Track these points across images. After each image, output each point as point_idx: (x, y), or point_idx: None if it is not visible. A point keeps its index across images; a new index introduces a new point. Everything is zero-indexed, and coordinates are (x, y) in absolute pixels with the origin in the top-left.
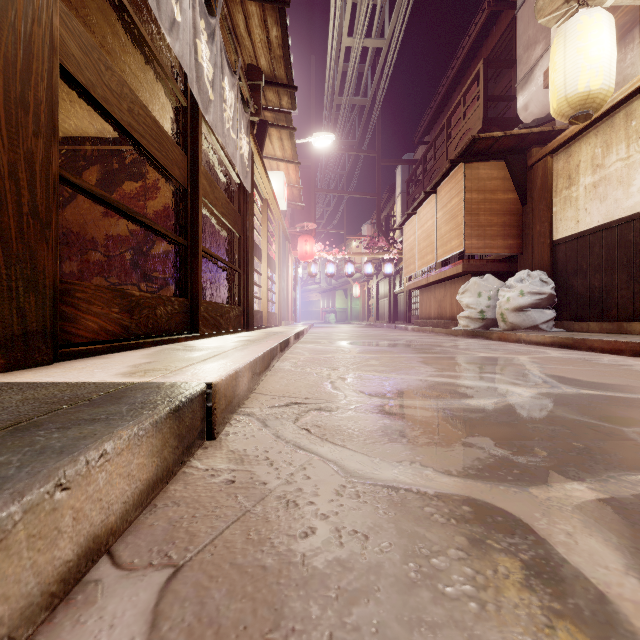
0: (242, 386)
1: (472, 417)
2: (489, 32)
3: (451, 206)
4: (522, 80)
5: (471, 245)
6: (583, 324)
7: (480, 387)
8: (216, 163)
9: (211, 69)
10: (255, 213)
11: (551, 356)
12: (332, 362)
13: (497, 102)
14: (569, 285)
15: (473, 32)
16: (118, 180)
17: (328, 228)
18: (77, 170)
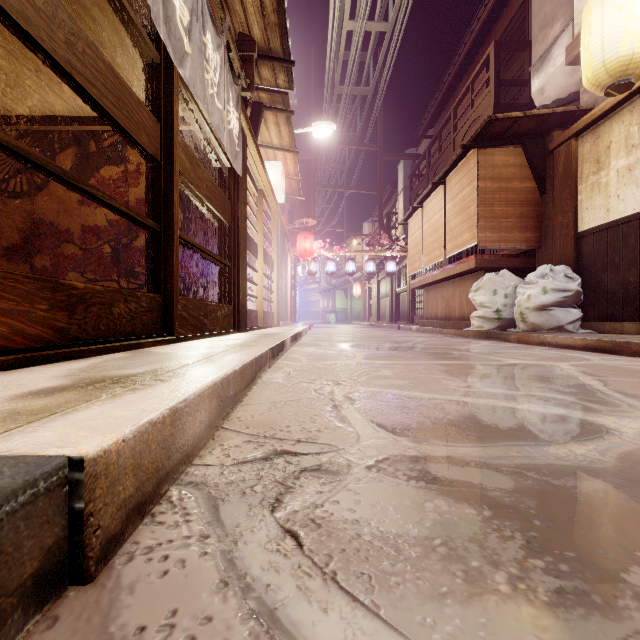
0: (193, 428)
1: (589, 492)
2: (499, 15)
3: (462, 196)
4: (538, 62)
5: (485, 238)
6: (616, 325)
7: (549, 416)
8: (204, 145)
9: (187, 13)
10: (251, 206)
11: (596, 363)
12: (335, 372)
13: (505, 92)
14: (597, 281)
15: (482, 15)
16: (95, 164)
17: (328, 226)
18: (50, 153)
